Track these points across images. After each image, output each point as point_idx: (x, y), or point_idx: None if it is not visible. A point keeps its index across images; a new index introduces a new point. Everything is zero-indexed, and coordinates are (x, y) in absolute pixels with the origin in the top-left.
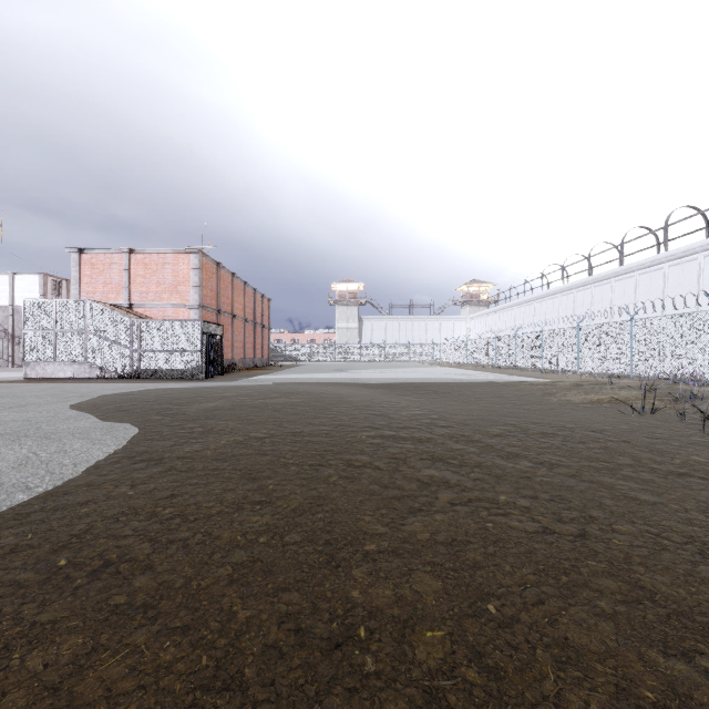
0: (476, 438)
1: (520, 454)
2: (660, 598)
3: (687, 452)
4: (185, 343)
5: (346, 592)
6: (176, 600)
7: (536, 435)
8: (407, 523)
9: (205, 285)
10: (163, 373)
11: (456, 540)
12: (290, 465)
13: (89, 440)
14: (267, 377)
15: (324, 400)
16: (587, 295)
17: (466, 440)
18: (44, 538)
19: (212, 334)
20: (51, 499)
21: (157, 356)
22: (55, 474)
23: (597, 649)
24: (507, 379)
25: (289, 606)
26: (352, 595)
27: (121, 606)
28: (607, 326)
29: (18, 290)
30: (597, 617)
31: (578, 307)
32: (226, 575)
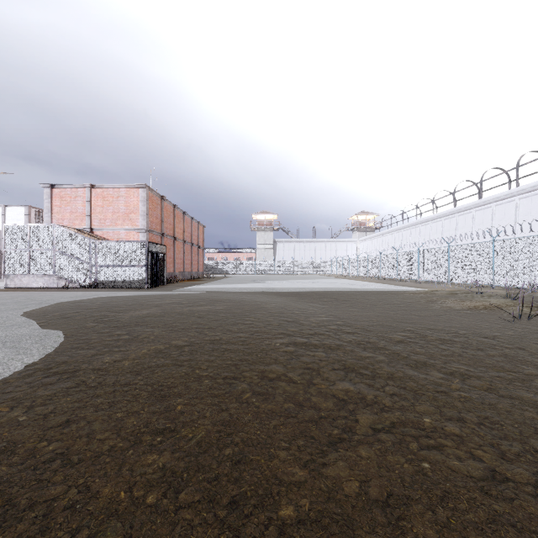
0: (382, 345)
1: (427, 363)
2: None
3: None
4: (134, 260)
5: None
6: None
7: (436, 342)
8: (328, 462)
9: (151, 213)
10: (116, 284)
11: (392, 494)
12: (204, 379)
13: (15, 349)
14: (200, 286)
15: (243, 307)
16: (453, 222)
17: (373, 347)
18: None
19: (156, 252)
20: None
21: (111, 270)
22: None
23: None
24: (394, 288)
25: None
26: None
27: None
28: (473, 246)
29: (8, 219)
30: None
31: (446, 231)
32: None
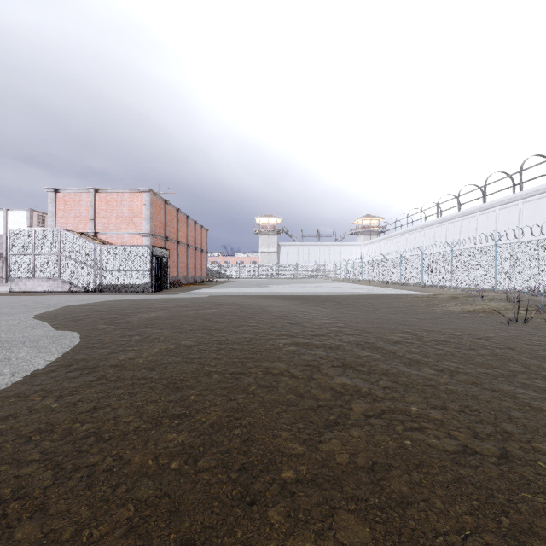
0: (379, 345)
1: (420, 361)
2: None
3: None
4: (138, 264)
5: None
6: None
7: (431, 342)
8: (324, 440)
9: (155, 217)
10: (120, 288)
11: (377, 463)
12: (213, 374)
13: (35, 348)
14: (204, 290)
15: (247, 310)
16: (457, 226)
17: (371, 347)
18: None
19: (160, 256)
20: None
21: (116, 274)
22: None
23: None
24: (396, 292)
25: None
26: None
27: None
28: (476, 250)
29: (10, 223)
30: None
31: (450, 235)
32: (125, 519)
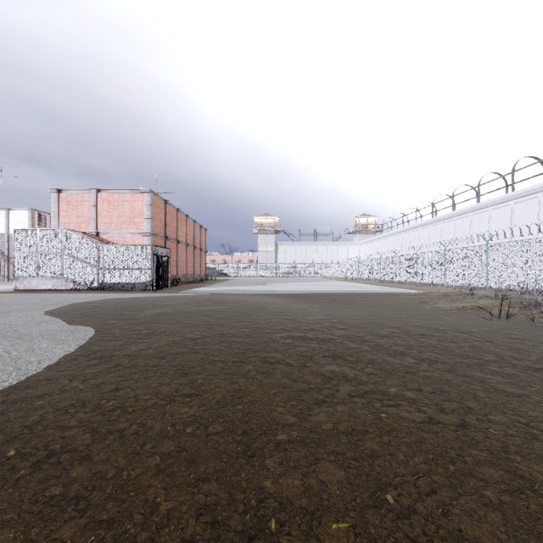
0: (368, 338)
1: (404, 352)
2: (539, 488)
3: (540, 350)
4: (139, 263)
5: (259, 482)
6: (106, 492)
7: (416, 336)
8: (313, 413)
9: (155, 217)
10: (122, 286)
11: (356, 429)
12: (217, 362)
13: (54, 340)
14: (203, 289)
15: (246, 307)
16: (451, 225)
17: (360, 340)
18: (0, 429)
19: (160, 255)
20: (14, 392)
21: (118, 272)
22: (21, 370)
23: (490, 542)
24: (390, 290)
25: (208, 497)
26: (265, 485)
27: (55, 497)
28: (468, 249)
29: (12, 222)
30: (486, 508)
31: (444, 235)
32: (154, 465)
